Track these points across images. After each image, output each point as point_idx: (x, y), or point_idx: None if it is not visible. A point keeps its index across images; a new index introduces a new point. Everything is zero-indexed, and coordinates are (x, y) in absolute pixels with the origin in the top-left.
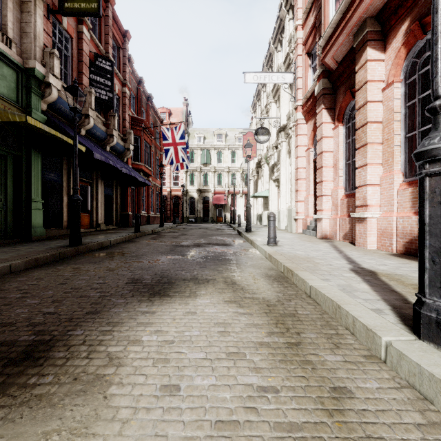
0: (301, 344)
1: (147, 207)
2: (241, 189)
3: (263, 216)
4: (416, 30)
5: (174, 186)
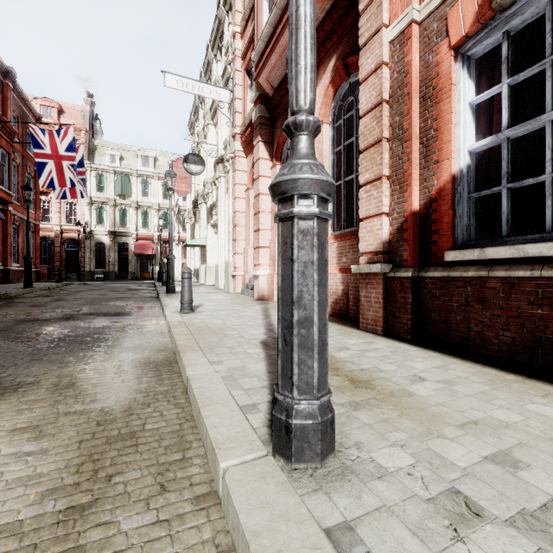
0: (96, 503)
1: (4, 254)
2: (177, 234)
3: (200, 271)
4: (341, 70)
5: (68, 224)
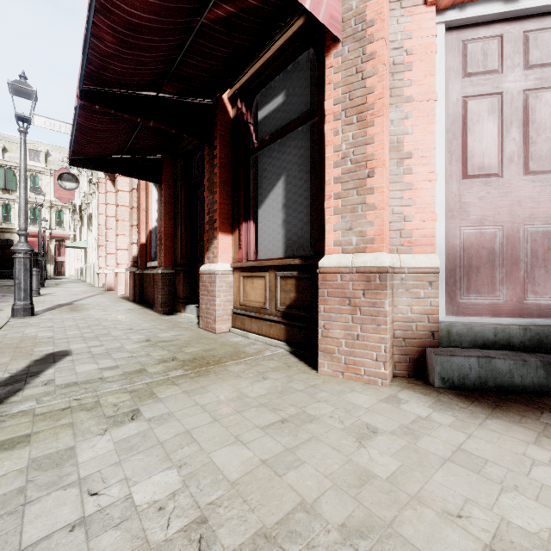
0: None
1: None
2: (73, 232)
3: (84, 269)
4: None
5: None
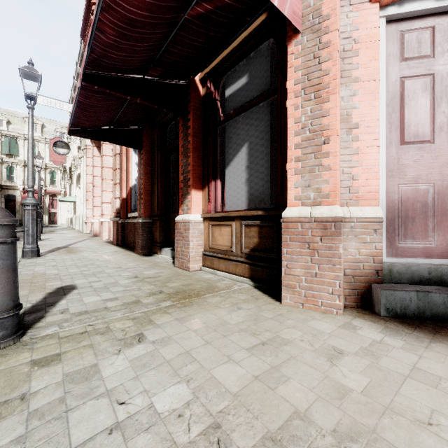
0: None
1: None
2: (63, 189)
3: (73, 219)
4: None
5: None
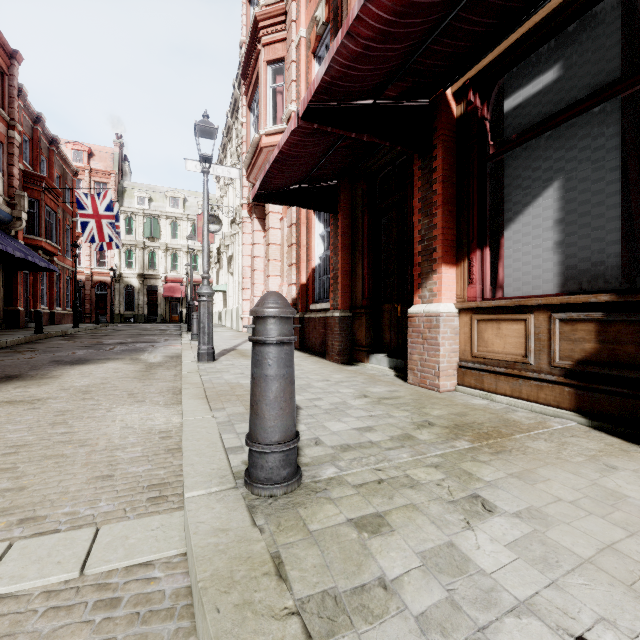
0: (152, 369)
1: (50, 299)
2: None
3: (223, 314)
4: None
5: (98, 267)
